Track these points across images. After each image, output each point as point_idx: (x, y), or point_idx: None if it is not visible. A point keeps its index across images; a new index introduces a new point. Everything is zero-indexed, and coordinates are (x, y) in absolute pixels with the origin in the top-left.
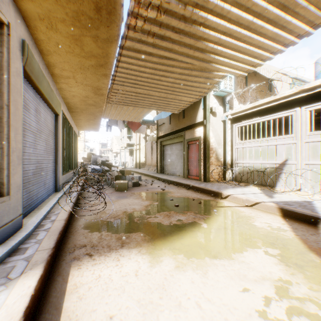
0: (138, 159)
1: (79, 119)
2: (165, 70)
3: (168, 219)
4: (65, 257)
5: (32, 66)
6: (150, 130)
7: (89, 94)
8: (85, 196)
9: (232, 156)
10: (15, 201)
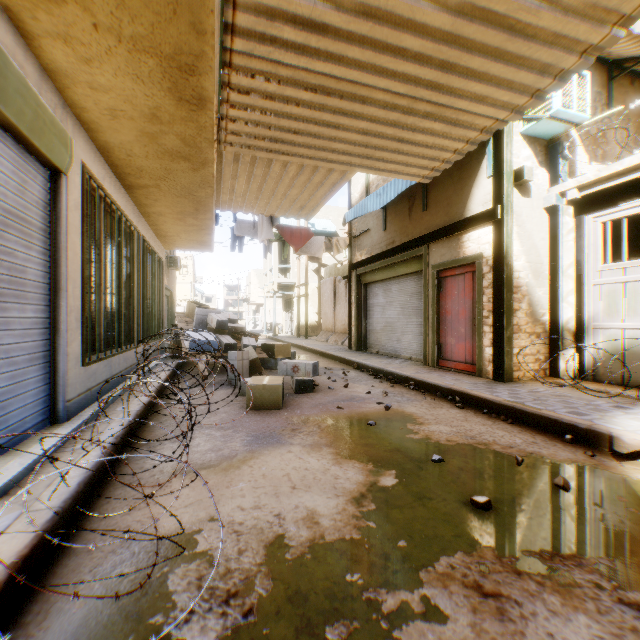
0: (302, 318)
1: (159, 212)
2: None
3: None
4: None
5: None
6: (334, 248)
7: (159, 103)
8: (153, 433)
9: (580, 307)
10: None
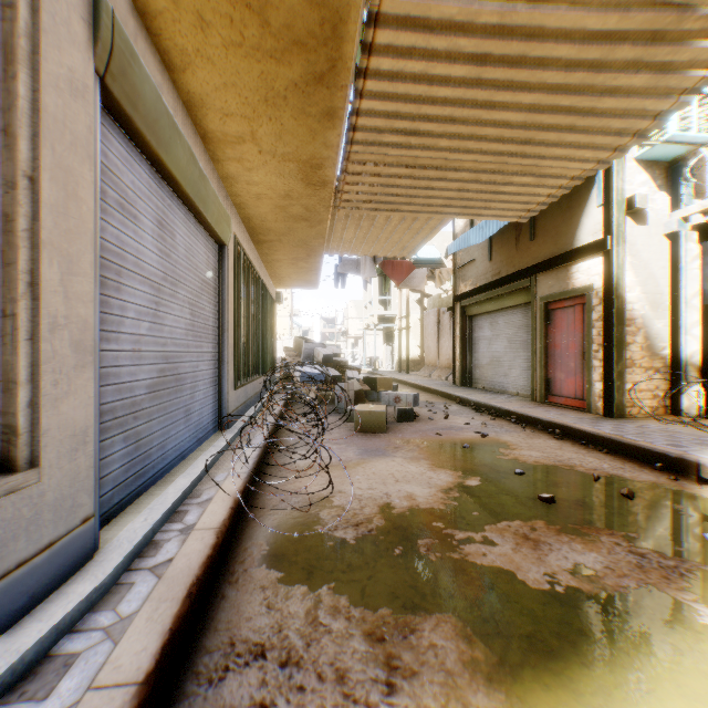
0: (403, 352)
1: (276, 259)
2: (515, 62)
3: (535, 558)
4: (189, 707)
5: (130, 85)
6: (437, 280)
7: (293, 187)
8: (284, 443)
9: (705, 340)
10: (64, 482)
